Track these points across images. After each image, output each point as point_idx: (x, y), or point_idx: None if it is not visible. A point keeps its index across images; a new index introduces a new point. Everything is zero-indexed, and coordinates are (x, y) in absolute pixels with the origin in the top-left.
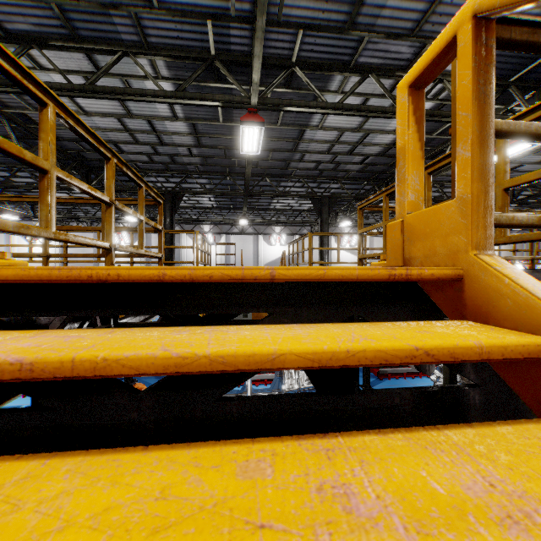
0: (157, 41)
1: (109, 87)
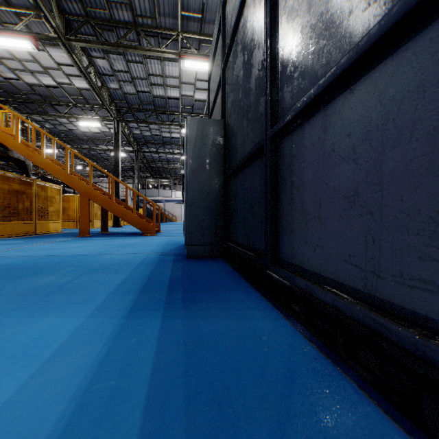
0: None
1: None
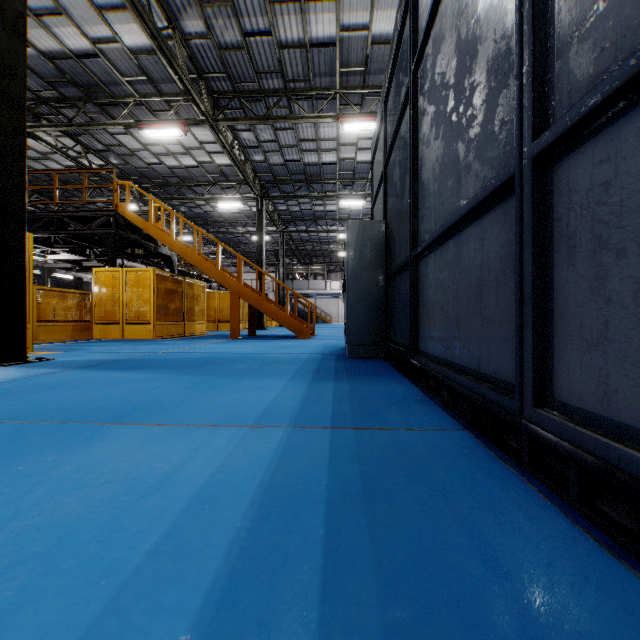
0: None
1: None
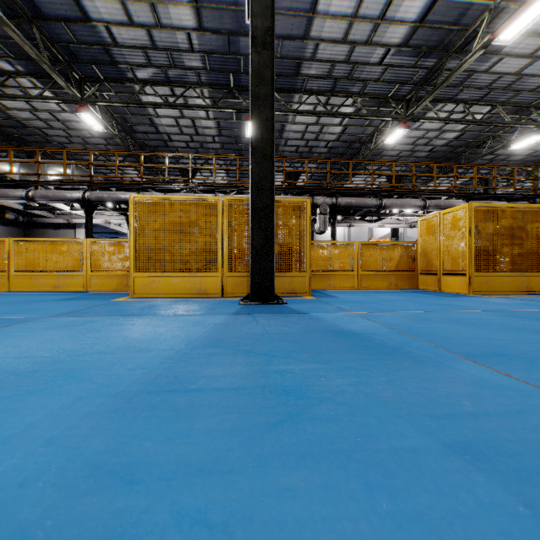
0: (511, 100)
1: (490, 120)
